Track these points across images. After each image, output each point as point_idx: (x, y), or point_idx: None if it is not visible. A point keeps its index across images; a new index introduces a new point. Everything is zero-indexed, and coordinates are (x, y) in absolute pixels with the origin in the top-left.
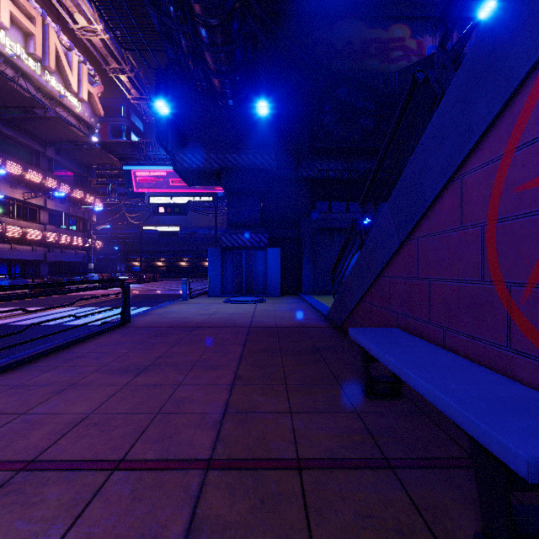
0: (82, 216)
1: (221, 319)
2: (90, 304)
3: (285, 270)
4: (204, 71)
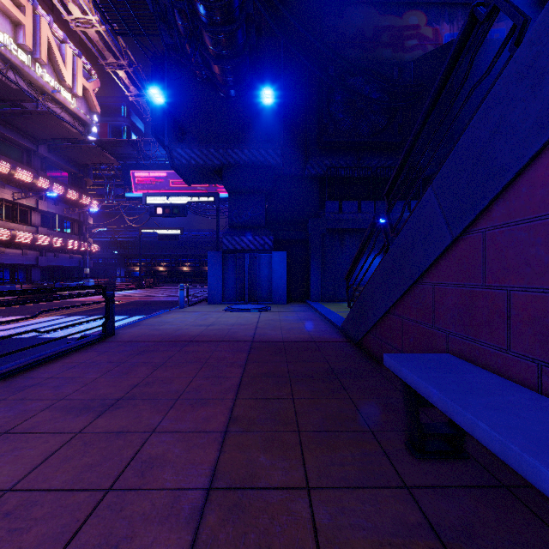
0: (78, 219)
1: (220, 331)
2: (78, 312)
3: (291, 275)
4: (203, 57)
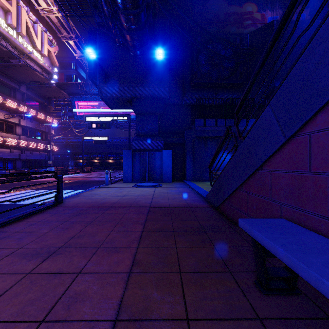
0: (45, 130)
1: (130, 200)
2: (43, 188)
3: (174, 165)
4: (120, 30)
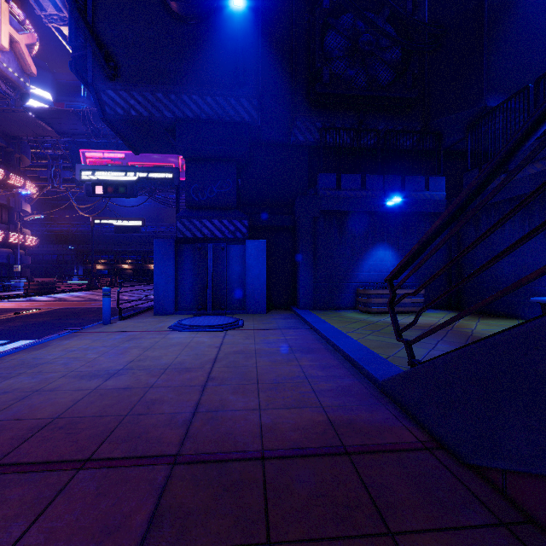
0: (6, 203)
1: (119, 401)
2: None
3: (272, 274)
4: None
